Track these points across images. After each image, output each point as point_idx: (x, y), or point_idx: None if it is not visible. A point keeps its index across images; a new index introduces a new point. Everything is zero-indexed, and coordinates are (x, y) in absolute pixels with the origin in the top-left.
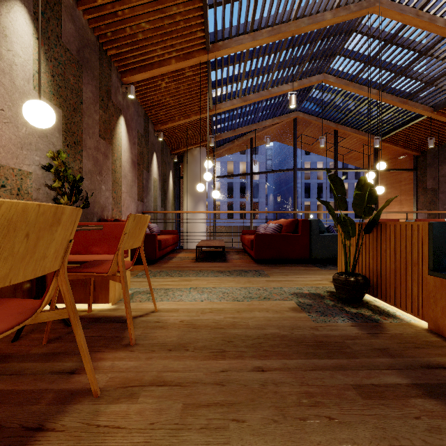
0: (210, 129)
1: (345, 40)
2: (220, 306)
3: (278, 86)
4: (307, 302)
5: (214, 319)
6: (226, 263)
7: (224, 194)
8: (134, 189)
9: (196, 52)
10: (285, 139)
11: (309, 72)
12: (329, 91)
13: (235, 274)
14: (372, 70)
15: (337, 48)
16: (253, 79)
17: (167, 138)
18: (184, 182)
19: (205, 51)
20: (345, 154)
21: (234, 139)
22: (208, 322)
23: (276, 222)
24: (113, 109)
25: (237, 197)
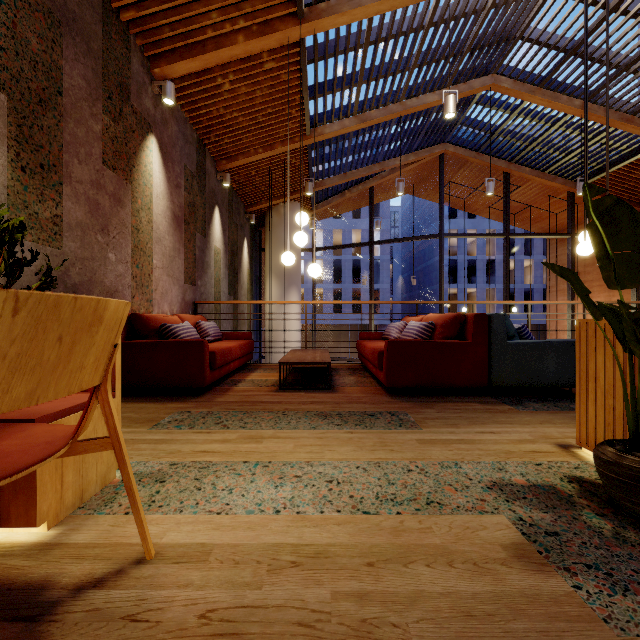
0: (306, 171)
1: (536, 9)
2: (321, 538)
3: (417, 96)
4: (542, 522)
5: (304, 605)
6: (334, 393)
7: (329, 278)
8: (177, 263)
9: (281, 22)
10: (423, 190)
11: (470, 70)
12: (499, 106)
13: (353, 423)
14: (577, 65)
15: (520, 25)
16: (377, 82)
17: (238, 185)
18: (266, 256)
19: (296, 20)
20: (517, 212)
21: (344, 189)
22: (282, 622)
23: (420, 319)
24: (133, 119)
25: (349, 282)
